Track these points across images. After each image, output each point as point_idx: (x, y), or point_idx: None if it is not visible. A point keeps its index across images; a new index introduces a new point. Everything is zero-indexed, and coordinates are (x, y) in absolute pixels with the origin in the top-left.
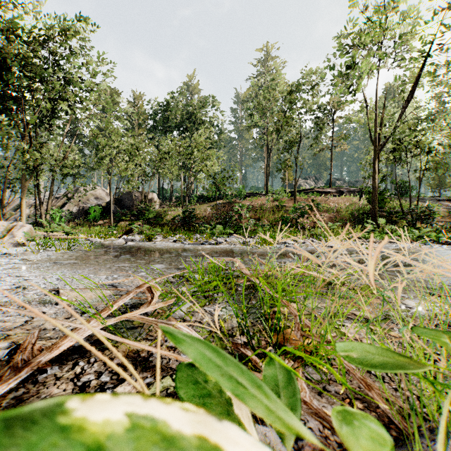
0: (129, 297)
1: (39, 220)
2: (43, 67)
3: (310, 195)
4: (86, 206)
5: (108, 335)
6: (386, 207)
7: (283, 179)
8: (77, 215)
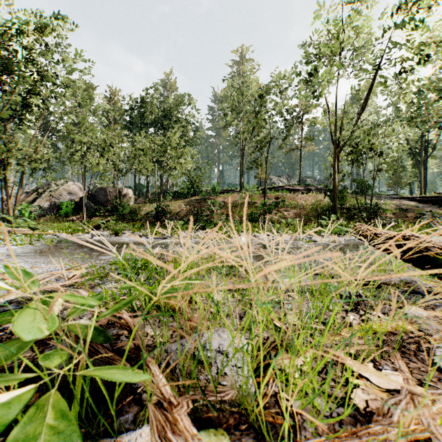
0: (55, 276)
1: (4, 215)
2: (11, 59)
3: (280, 192)
4: (58, 201)
5: (17, 292)
6: (347, 204)
7: (257, 177)
8: (49, 211)
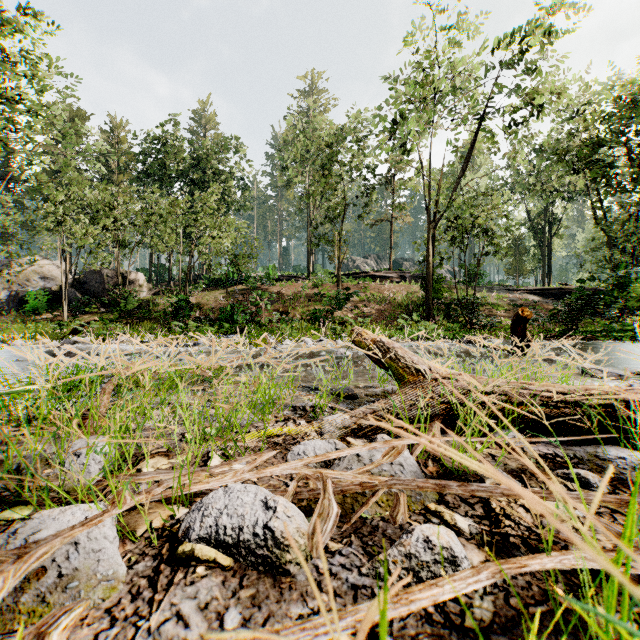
0: None
1: None
2: None
3: (361, 281)
4: (23, 290)
5: None
6: (449, 298)
7: (331, 258)
8: (8, 305)
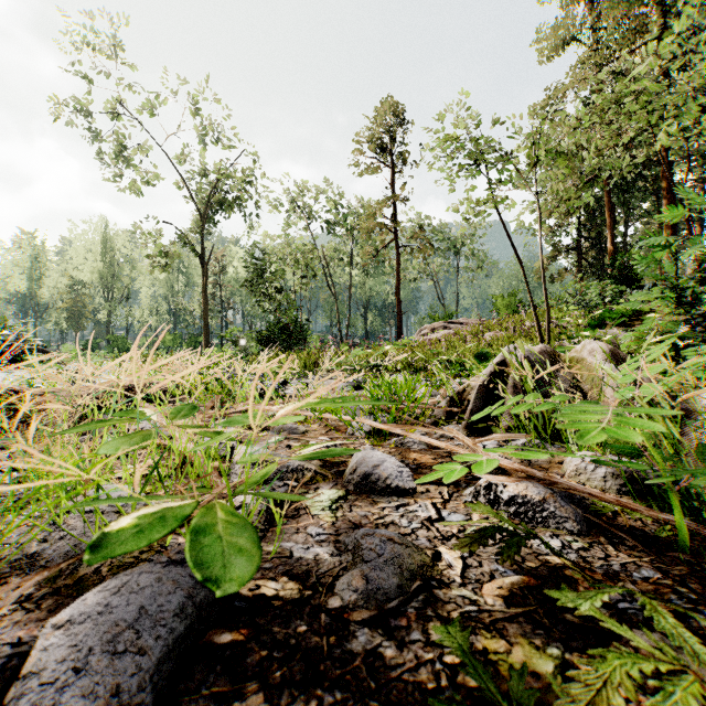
0: None
1: None
2: None
3: None
4: None
5: None
6: None
7: None
8: None
